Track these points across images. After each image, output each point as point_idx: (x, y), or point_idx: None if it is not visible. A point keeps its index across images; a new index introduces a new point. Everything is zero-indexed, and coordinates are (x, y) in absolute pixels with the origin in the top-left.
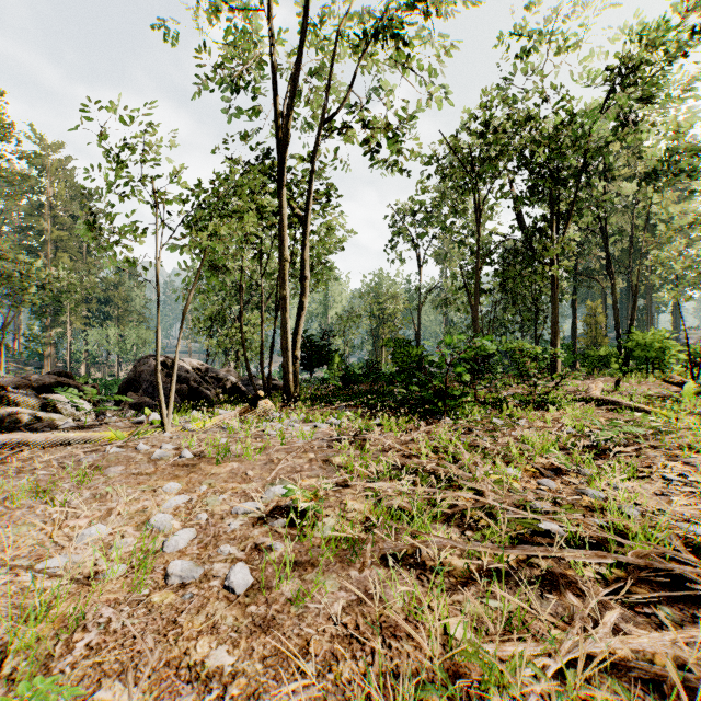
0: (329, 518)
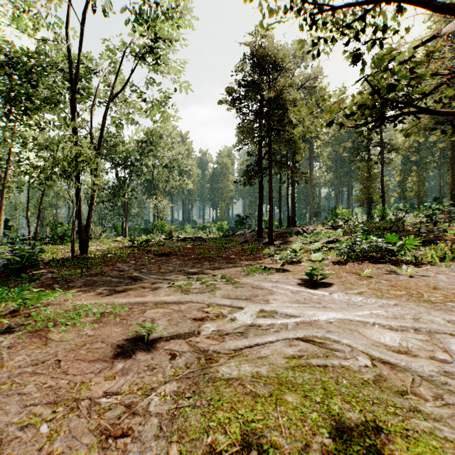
0: None
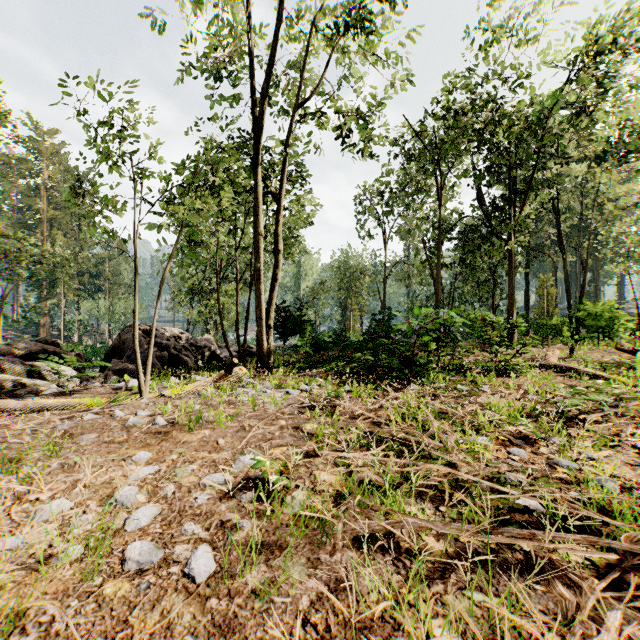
0: (298, 491)
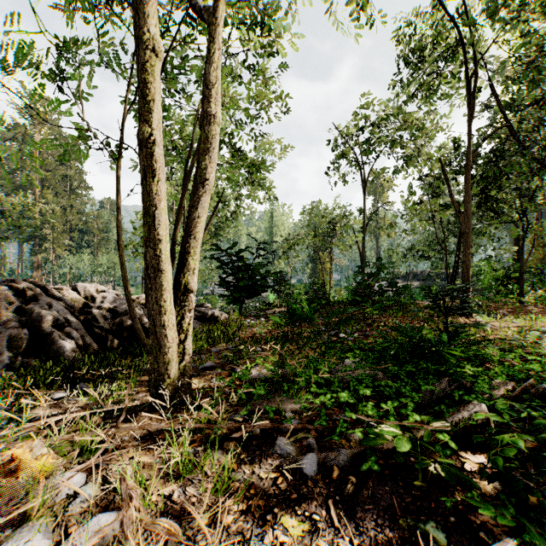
0: None
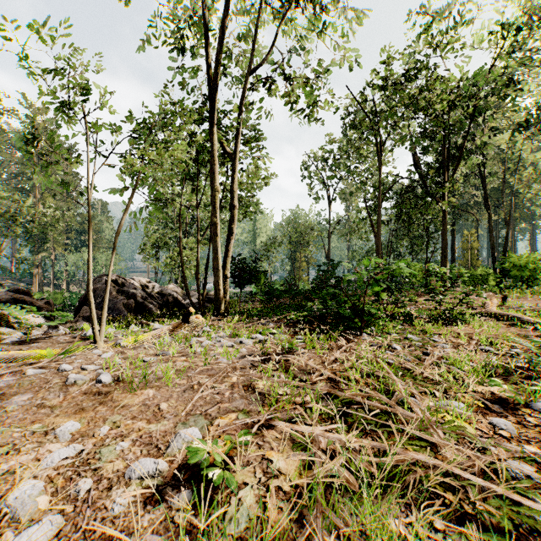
0: (246, 489)
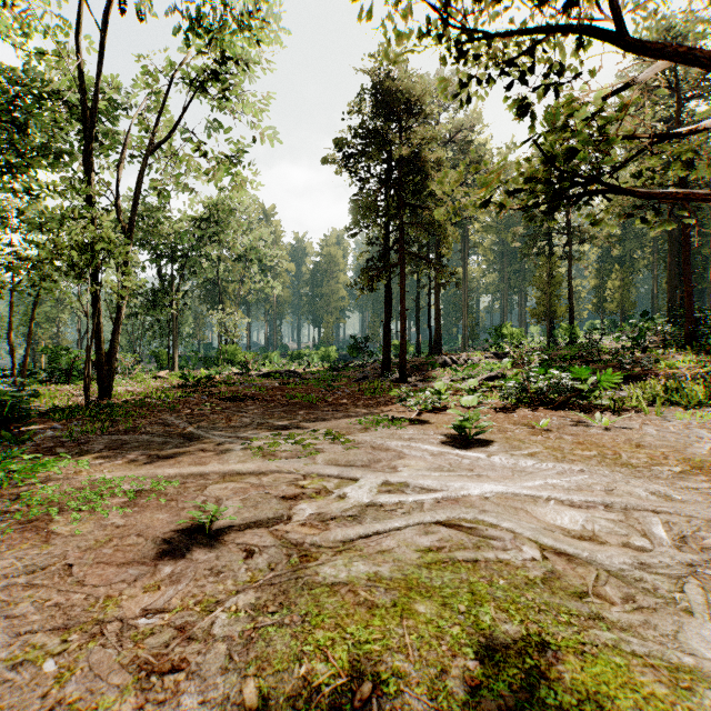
0: None
